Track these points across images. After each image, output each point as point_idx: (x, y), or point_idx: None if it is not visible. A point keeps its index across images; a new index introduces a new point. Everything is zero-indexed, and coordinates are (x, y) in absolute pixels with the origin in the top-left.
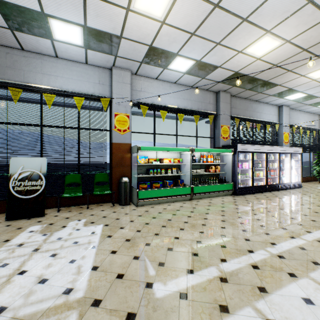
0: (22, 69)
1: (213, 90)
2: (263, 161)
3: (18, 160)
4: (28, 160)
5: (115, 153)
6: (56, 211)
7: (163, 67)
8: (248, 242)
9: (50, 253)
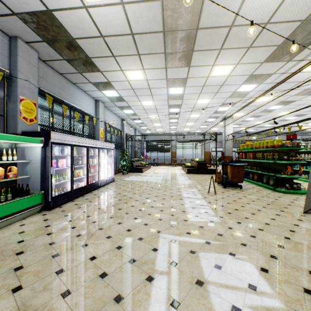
0: None
1: (2, 26)
2: (84, 157)
3: None
4: None
5: None
6: None
7: None
8: None
9: None
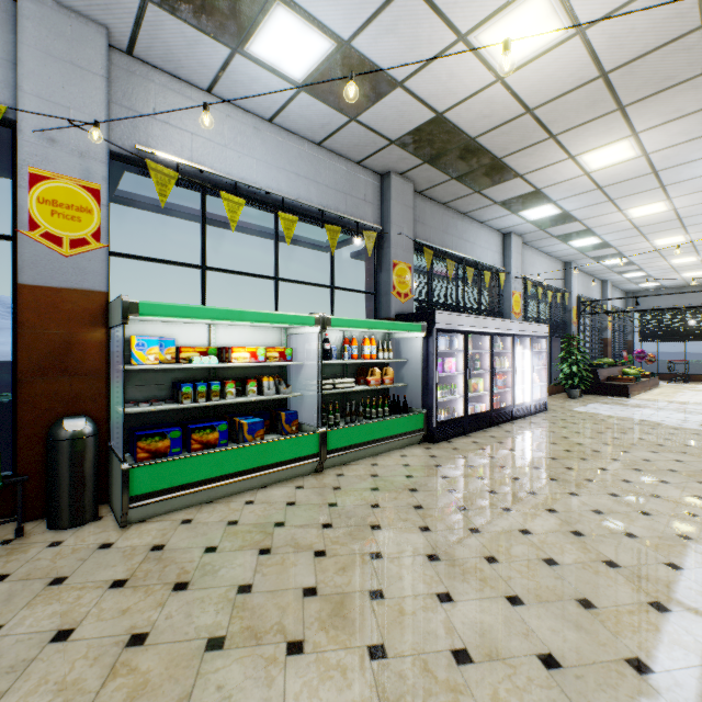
0: None
1: (374, 166)
2: (485, 355)
3: None
4: None
5: (32, 326)
6: None
7: (231, 42)
8: (562, 678)
9: None
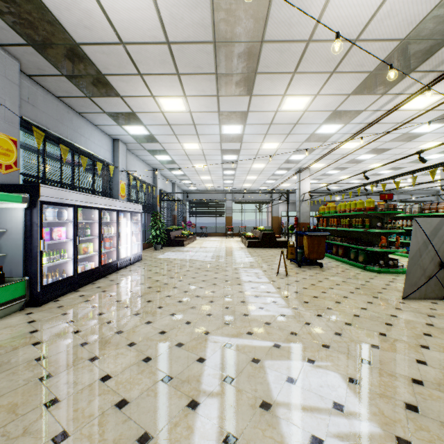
0: None
1: None
2: (95, 224)
3: None
4: None
5: None
6: None
7: None
8: None
9: None
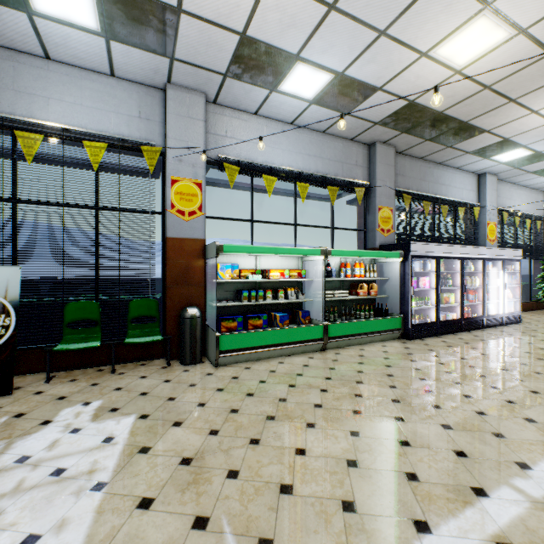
0: None
1: (363, 140)
2: (456, 275)
3: None
4: None
5: (172, 259)
6: (44, 380)
7: (270, 87)
8: (466, 461)
9: None
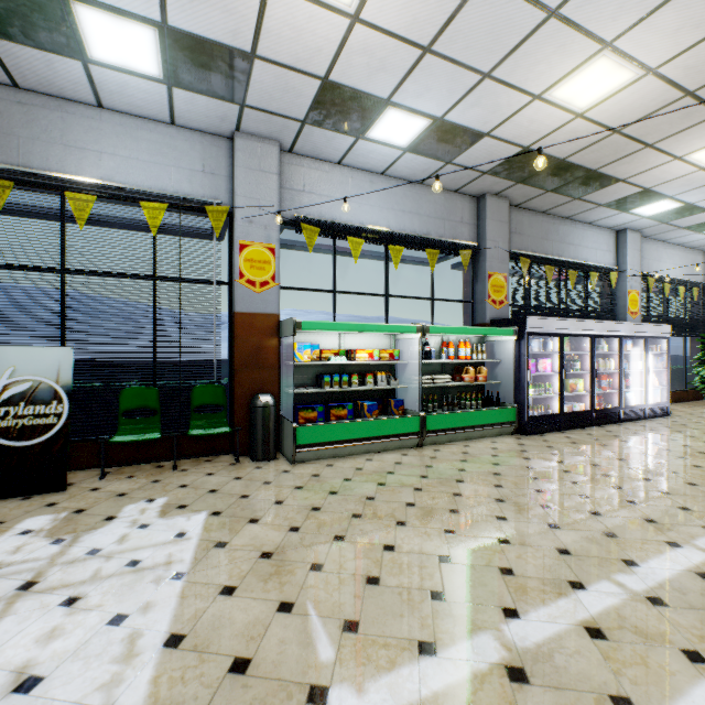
0: (14, 134)
1: (470, 191)
2: (585, 356)
3: (1, 353)
4: (26, 354)
5: (241, 338)
6: (98, 476)
7: (356, 134)
8: (568, 558)
9: (62, 596)
